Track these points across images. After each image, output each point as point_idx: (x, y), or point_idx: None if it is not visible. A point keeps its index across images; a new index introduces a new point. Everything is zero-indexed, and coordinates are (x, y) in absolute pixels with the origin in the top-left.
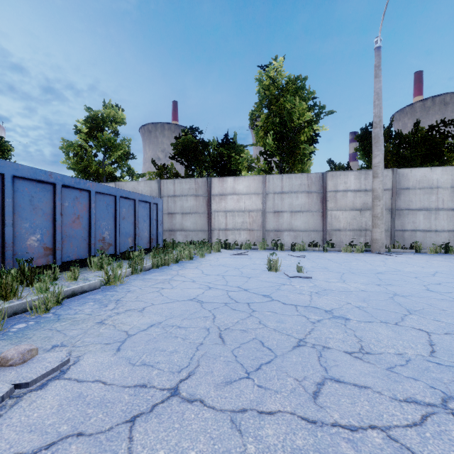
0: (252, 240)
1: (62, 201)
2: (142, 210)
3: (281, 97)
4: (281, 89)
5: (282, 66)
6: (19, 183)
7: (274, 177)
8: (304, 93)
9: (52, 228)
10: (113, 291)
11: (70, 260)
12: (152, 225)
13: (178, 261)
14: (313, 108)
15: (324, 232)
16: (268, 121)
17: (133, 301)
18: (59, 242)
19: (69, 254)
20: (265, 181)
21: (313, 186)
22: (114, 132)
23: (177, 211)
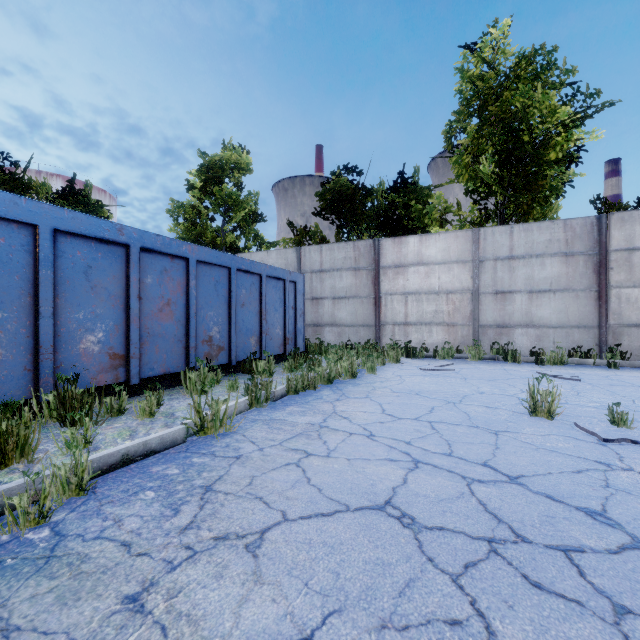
0: (454, 342)
1: (140, 276)
2: (273, 292)
3: (503, 92)
4: (505, 74)
5: (507, 35)
6: (66, 242)
7: (495, 231)
8: (553, 75)
9: (124, 320)
10: (206, 456)
11: (155, 375)
12: (287, 317)
13: (331, 380)
14: (571, 100)
15: (602, 329)
16: (480, 136)
17: (241, 496)
18: (136, 344)
19: (154, 365)
20: (478, 238)
21: (578, 243)
22: (237, 184)
23: (326, 295)
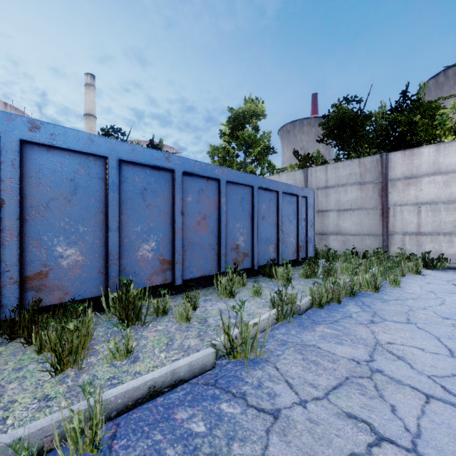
0: None
1: (183, 195)
2: (287, 206)
3: None
4: None
5: None
6: (128, 170)
7: None
8: None
9: (171, 232)
10: (237, 402)
11: (194, 277)
12: (299, 228)
13: (354, 293)
14: None
15: None
16: None
17: None
18: (179, 252)
19: (193, 268)
20: None
21: None
22: (254, 128)
23: (330, 208)
